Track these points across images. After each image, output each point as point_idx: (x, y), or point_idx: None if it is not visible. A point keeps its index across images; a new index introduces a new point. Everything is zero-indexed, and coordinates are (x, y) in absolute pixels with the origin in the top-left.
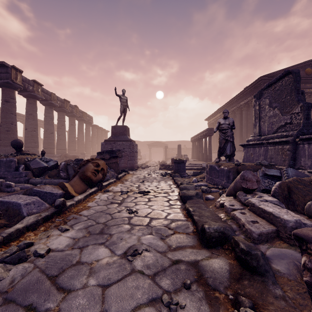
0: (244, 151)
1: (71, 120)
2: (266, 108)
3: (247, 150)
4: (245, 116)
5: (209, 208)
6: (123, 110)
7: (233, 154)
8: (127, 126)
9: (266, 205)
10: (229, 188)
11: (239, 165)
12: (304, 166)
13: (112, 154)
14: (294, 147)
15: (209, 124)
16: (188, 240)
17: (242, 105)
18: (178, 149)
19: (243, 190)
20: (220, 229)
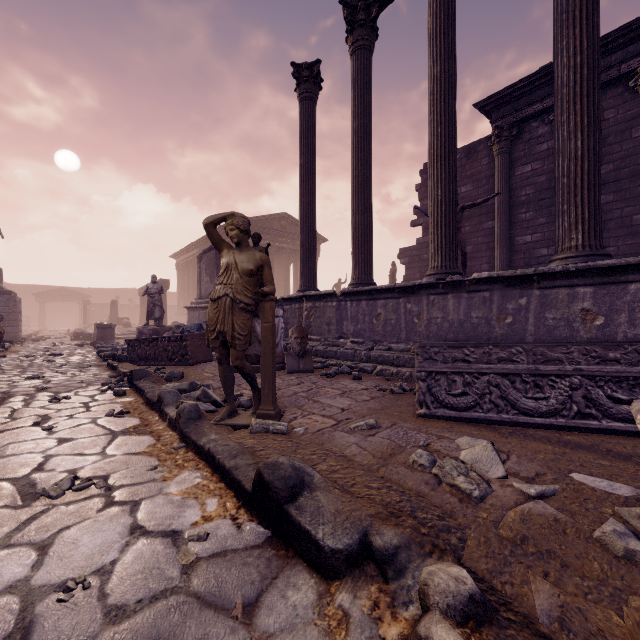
0: (188, 314)
1: None
2: (204, 274)
3: (190, 313)
4: None
5: None
6: None
7: (162, 317)
8: None
9: None
10: None
11: (159, 326)
12: None
13: None
14: None
15: (178, 264)
16: (96, 362)
17: None
18: (111, 309)
19: None
20: (113, 353)
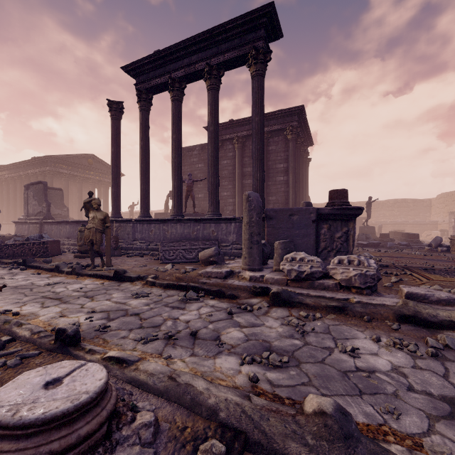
0: (16, 227)
1: None
2: (32, 199)
3: (18, 226)
4: None
5: None
6: None
7: None
8: None
9: None
10: None
11: (0, 236)
12: None
13: None
14: (41, 226)
15: None
16: None
17: (30, 174)
18: None
19: None
20: None
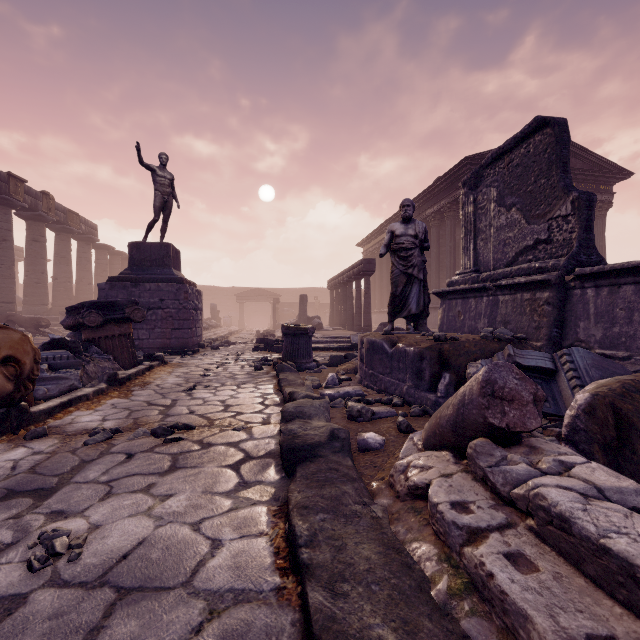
0: (442, 307)
1: (34, 228)
2: (492, 210)
3: (450, 304)
4: (436, 239)
5: (373, 503)
6: (161, 206)
7: (426, 312)
8: (172, 245)
9: (638, 541)
10: (436, 423)
11: (444, 339)
12: (587, 342)
13: (111, 313)
14: (561, 295)
15: (365, 253)
16: None
17: (429, 216)
18: (300, 305)
19: (489, 436)
20: None
